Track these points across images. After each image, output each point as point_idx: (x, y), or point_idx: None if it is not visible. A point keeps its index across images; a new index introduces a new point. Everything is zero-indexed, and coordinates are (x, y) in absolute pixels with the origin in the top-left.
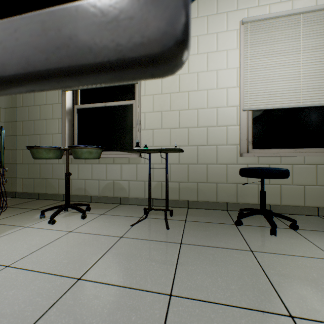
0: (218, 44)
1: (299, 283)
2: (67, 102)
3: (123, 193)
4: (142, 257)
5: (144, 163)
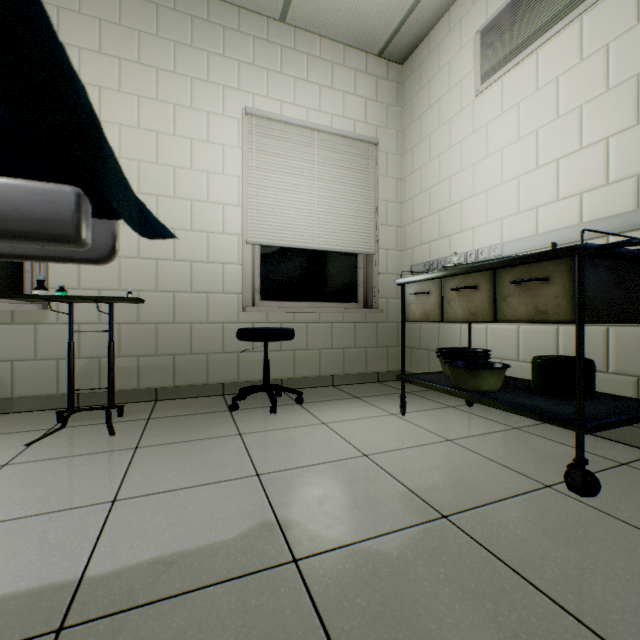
0: (210, 131)
1: (279, 450)
2: None
3: None
4: (60, 478)
5: (57, 323)
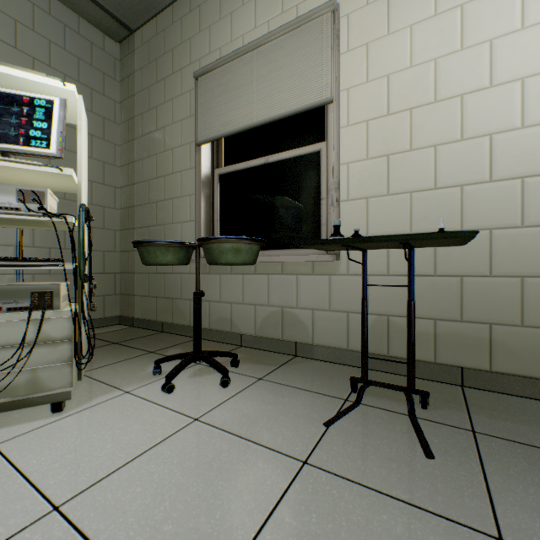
0: None
1: None
2: (203, 164)
3: (301, 334)
4: None
5: (346, 274)
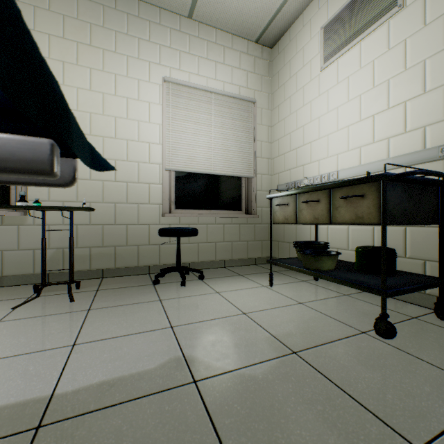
0: (140, 92)
1: (186, 310)
2: None
3: None
4: (37, 330)
5: (33, 224)
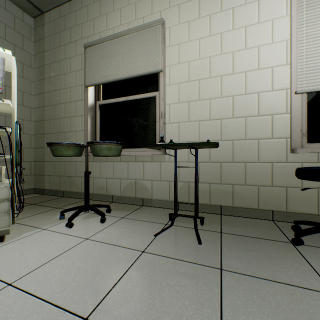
0: (260, 13)
1: None
2: (89, 98)
3: (146, 193)
4: (170, 288)
5: (168, 161)
